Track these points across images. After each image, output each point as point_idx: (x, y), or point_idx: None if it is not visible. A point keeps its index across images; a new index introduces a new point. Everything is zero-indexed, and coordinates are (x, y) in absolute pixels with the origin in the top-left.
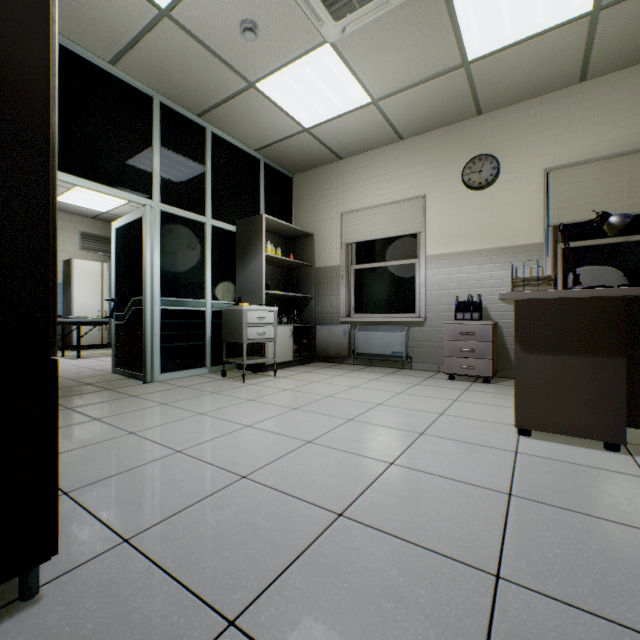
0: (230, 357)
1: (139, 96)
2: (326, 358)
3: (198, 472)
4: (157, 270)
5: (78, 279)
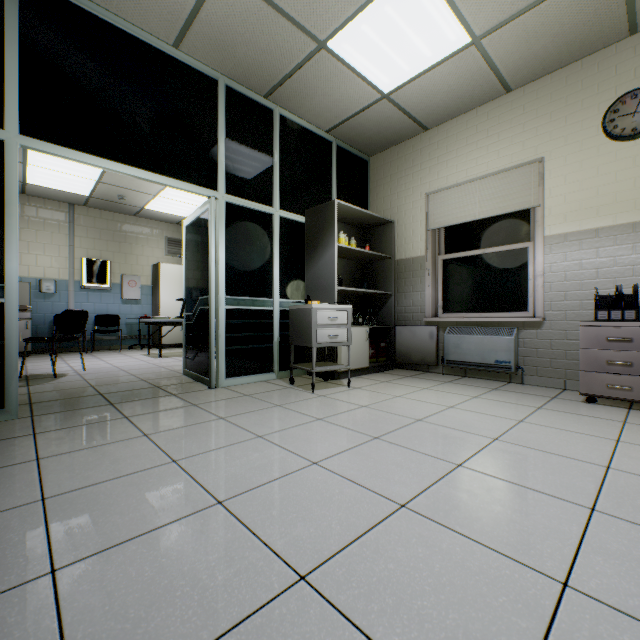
0: (299, 361)
1: (204, 80)
2: (407, 365)
3: (236, 553)
4: (222, 267)
5: (164, 282)
